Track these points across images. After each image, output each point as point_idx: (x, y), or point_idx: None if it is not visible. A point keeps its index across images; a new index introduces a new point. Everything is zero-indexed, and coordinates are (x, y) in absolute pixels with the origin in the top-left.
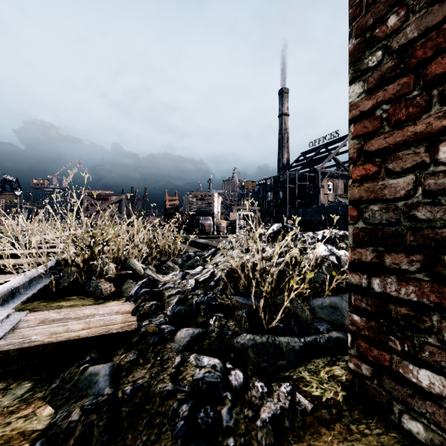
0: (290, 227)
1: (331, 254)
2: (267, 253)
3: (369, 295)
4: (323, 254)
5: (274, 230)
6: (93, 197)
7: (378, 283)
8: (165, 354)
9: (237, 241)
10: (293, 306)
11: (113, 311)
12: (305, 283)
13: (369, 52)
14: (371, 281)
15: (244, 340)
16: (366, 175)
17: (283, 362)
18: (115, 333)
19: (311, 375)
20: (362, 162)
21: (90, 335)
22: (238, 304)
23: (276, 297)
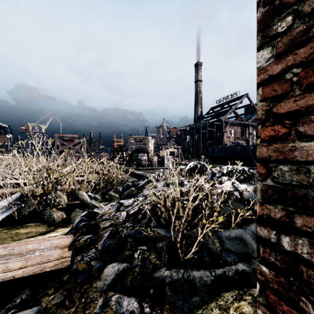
0: (203, 164)
1: (235, 190)
2: (185, 187)
3: (278, 251)
4: (229, 189)
5: (191, 166)
6: (62, 139)
7: (287, 242)
8: (90, 294)
9: (163, 175)
10: (205, 239)
11: (53, 245)
12: (215, 216)
13: (278, 18)
14: (281, 238)
15: (162, 276)
16: (275, 136)
17: (196, 299)
18: (48, 271)
19: (222, 313)
20: (271, 123)
21: (24, 275)
22: (160, 236)
23: (191, 230)
